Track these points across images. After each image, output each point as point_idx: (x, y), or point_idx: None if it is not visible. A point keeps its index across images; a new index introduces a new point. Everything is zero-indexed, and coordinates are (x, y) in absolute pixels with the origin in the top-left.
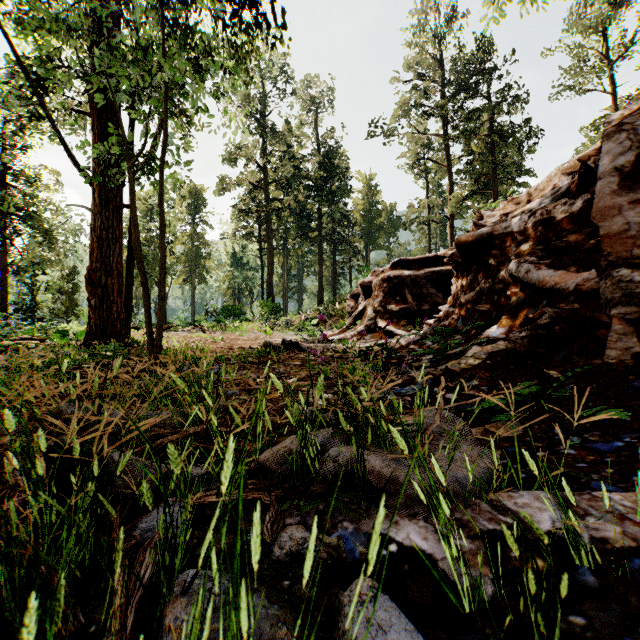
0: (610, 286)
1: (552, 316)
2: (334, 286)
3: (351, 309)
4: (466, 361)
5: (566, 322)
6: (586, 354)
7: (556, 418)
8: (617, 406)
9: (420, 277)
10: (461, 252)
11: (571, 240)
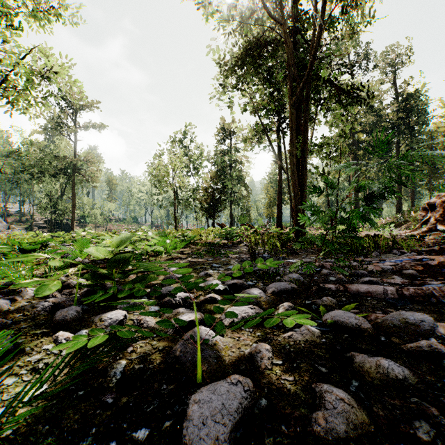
0: None
1: None
2: (412, 197)
3: (422, 217)
4: None
5: None
6: None
7: None
8: None
9: None
10: None
11: None
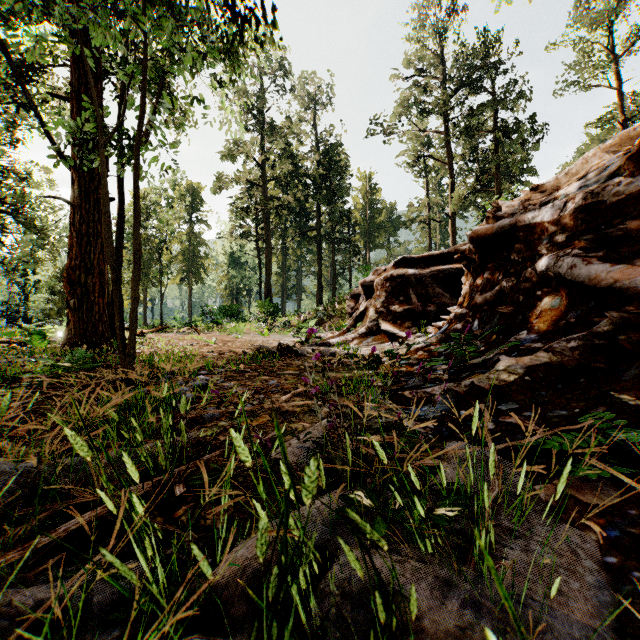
0: None
1: (614, 322)
2: (333, 286)
3: (351, 310)
4: (497, 376)
5: (635, 330)
6: None
7: None
8: None
9: (425, 276)
10: (476, 247)
11: (630, 227)
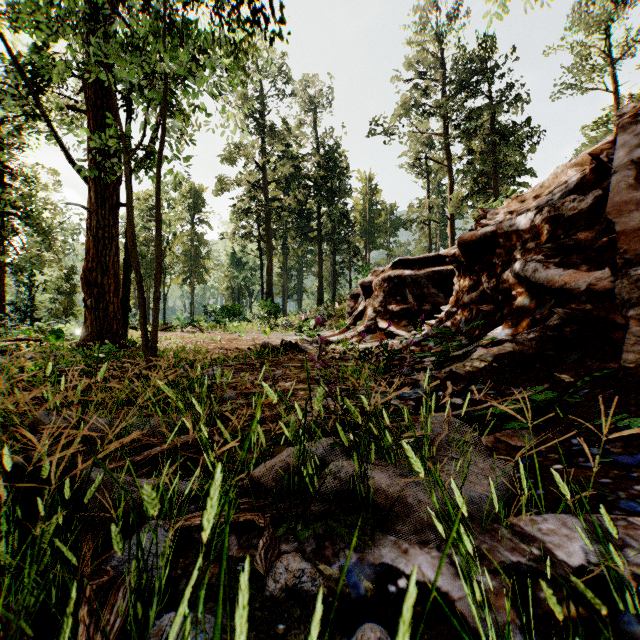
0: (627, 285)
1: (562, 317)
2: (334, 286)
3: (351, 309)
4: (471, 364)
5: (577, 323)
6: (600, 357)
7: (572, 426)
8: (638, 414)
9: (421, 277)
10: (464, 251)
11: (581, 238)
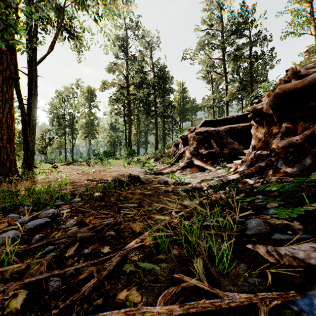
0: None
1: None
2: (164, 140)
3: (174, 152)
4: None
5: None
6: None
7: None
8: None
9: (222, 131)
10: (277, 103)
11: None
